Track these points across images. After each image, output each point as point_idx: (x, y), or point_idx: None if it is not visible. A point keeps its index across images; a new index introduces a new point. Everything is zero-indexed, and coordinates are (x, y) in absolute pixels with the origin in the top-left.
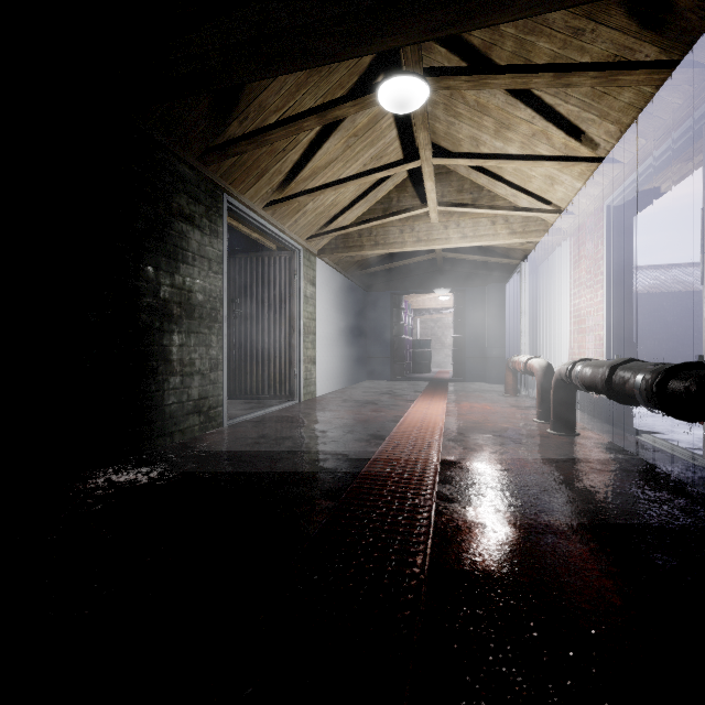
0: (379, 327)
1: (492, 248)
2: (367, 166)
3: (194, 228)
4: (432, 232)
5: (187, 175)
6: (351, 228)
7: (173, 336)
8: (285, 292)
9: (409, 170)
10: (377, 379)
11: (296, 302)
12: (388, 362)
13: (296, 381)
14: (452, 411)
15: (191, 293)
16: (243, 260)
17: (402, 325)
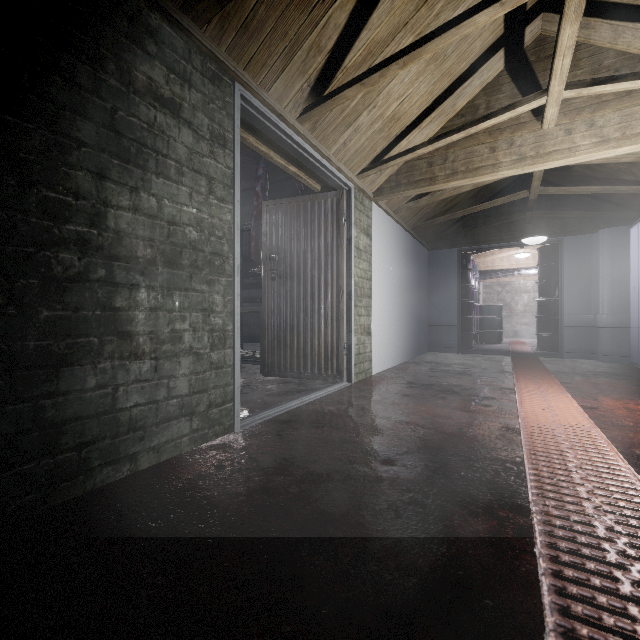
0: (443, 291)
1: (617, 175)
2: (448, 46)
3: (180, 123)
4: (544, 143)
5: (167, 35)
6: (421, 149)
7: (136, 293)
8: (332, 243)
9: (506, 57)
10: (441, 351)
11: (346, 255)
12: (454, 332)
13: (346, 357)
14: (602, 419)
15: (173, 226)
16: (282, 208)
17: (470, 288)
